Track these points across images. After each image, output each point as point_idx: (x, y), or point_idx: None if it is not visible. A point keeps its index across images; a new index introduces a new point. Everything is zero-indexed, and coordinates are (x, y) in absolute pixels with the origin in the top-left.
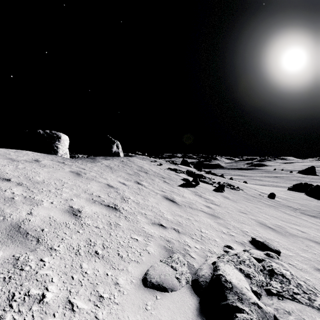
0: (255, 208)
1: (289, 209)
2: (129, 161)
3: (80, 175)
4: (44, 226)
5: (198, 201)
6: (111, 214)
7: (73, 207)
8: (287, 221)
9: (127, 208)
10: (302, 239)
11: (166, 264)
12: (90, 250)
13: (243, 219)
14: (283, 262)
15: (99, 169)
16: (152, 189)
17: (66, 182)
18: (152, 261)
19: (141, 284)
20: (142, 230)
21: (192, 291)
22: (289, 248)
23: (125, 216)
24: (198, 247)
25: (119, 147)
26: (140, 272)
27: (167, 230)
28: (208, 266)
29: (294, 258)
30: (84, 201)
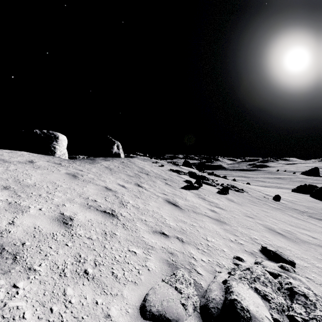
0: (262, 212)
1: (296, 212)
2: (130, 162)
3: (76, 177)
4: (26, 238)
5: (202, 204)
6: (107, 222)
7: (65, 214)
8: (296, 225)
9: (125, 214)
10: (314, 246)
11: (169, 285)
12: (78, 269)
13: (250, 224)
14: (301, 276)
15: (97, 170)
16: (153, 192)
17: (60, 185)
18: (153, 280)
19: (138, 315)
20: (142, 241)
21: (201, 321)
22: (303, 257)
23: (123, 223)
24: (205, 259)
25: (120, 148)
26: (138, 297)
27: (169, 239)
28: (218, 286)
29: (310, 270)
30: (77, 206)
